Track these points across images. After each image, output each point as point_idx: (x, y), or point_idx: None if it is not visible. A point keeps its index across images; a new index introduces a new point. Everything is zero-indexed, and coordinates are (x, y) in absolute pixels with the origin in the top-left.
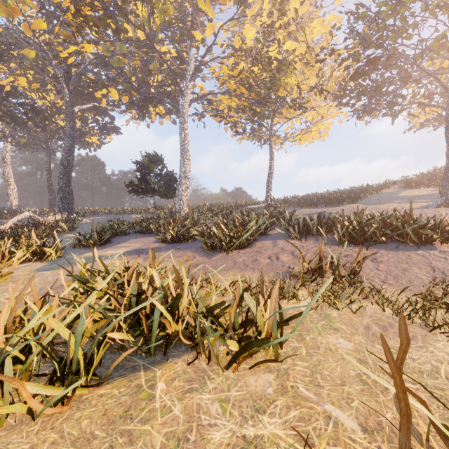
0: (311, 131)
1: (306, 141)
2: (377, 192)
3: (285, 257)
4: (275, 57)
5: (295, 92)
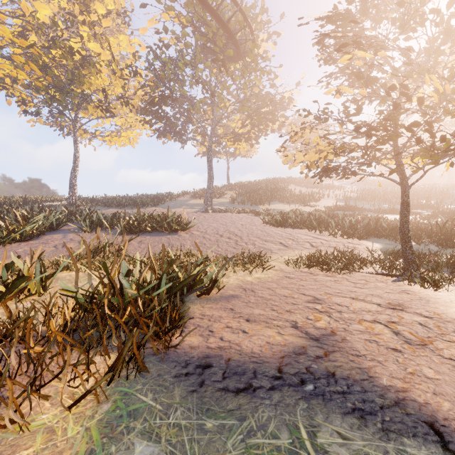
0: (121, 136)
1: (117, 144)
2: (175, 199)
3: (72, 245)
4: (78, 51)
5: (101, 94)
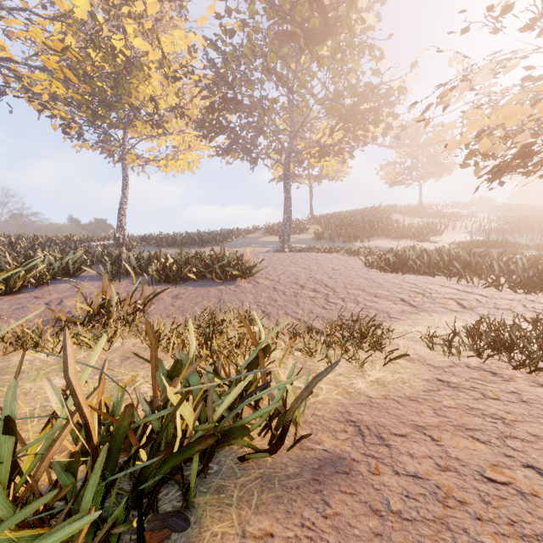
0: (178, 159)
1: (174, 170)
2: (243, 236)
3: (74, 300)
4: (121, 51)
5: (151, 105)
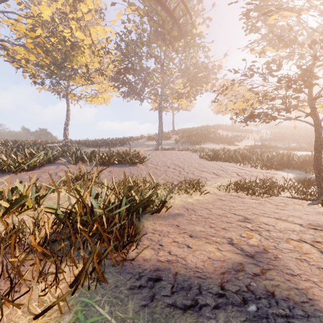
0: (98, 97)
1: (96, 103)
2: (135, 141)
3: (62, 173)
4: (69, 38)
5: (84, 68)
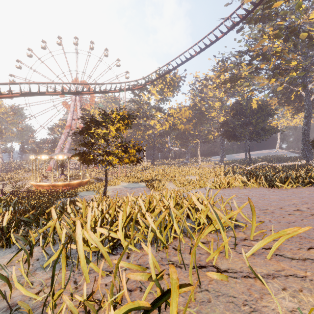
0: None
1: None
2: None
3: None
4: None
5: None
